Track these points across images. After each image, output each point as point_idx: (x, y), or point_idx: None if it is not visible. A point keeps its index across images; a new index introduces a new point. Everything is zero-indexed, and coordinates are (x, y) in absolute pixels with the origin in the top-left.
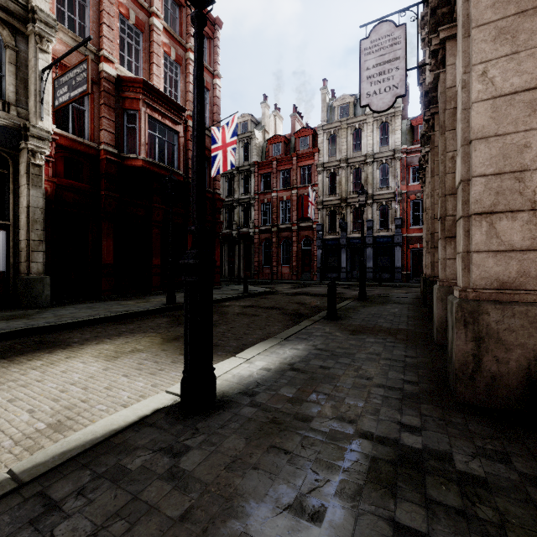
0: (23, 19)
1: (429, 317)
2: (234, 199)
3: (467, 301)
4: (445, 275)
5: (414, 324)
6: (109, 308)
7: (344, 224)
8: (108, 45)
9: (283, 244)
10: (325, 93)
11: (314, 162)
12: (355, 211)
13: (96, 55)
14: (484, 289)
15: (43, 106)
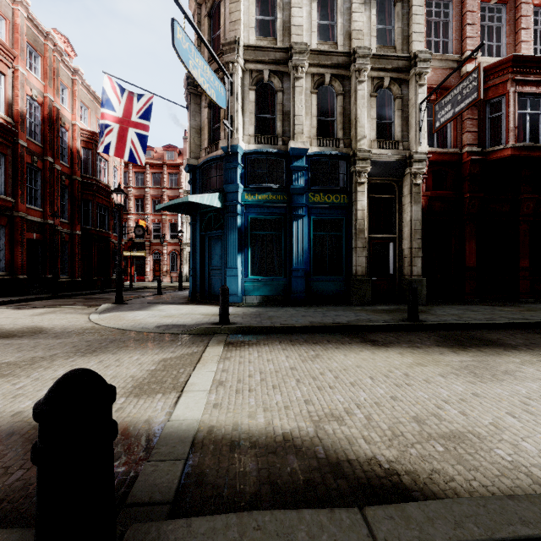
0: (406, 69)
1: None
2: None
3: None
4: None
5: None
6: (494, 313)
7: None
8: (470, 44)
9: None
10: None
11: None
12: None
13: (457, 62)
14: None
15: (421, 133)
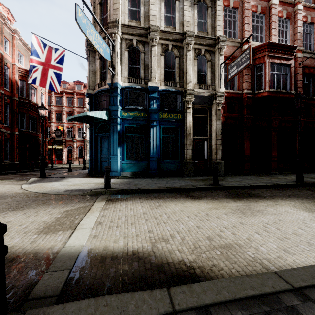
0: (213, 45)
1: None
2: None
3: None
4: None
5: None
6: (257, 180)
7: None
8: (247, 34)
9: None
10: None
11: None
12: None
13: (240, 44)
14: None
15: (221, 81)
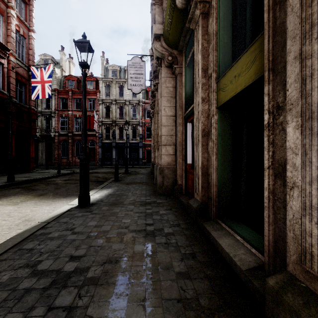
0: None
1: (153, 177)
2: (38, 111)
3: (161, 167)
4: (157, 161)
5: (148, 180)
6: None
7: (114, 135)
8: None
9: (76, 144)
10: (103, 60)
11: (97, 97)
12: (120, 128)
13: None
14: (164, 164)
15: None
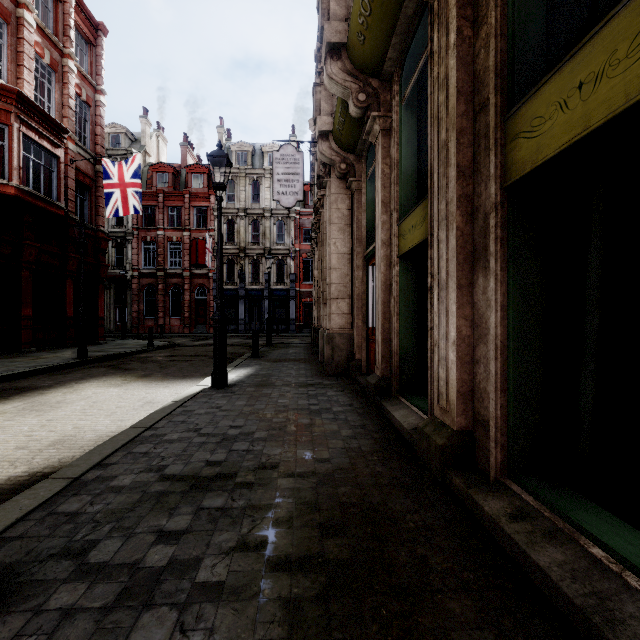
0: None
1: (317, 352)
2: None
3: (330, 334)
4: (324, 324)
5: (308, 356)
6: (8, 365)
7: (243, 275)
8: None
9: (172, 292)
10: (222, 133)
11: (210, 204)
12: (253, 262)
13: None
14: (335, 329)
15: None
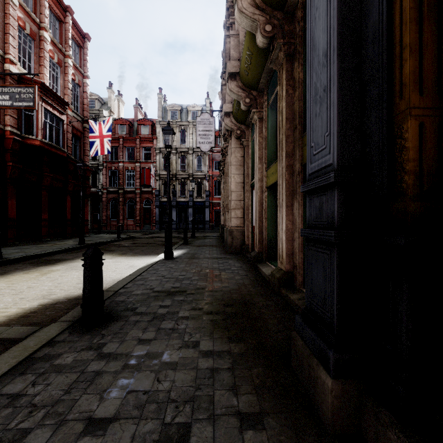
0: None
1: (223, 241)
2: None
3: (230, 229)
4: (228, 224)
5: (218, 243)
6: (41, 248)
7: (175, 192)
8: (13, 51)
9: (128, 203)
10: (160, 98)
11: (153, 145)
12: (181, 183)
13: (1, 57)
14: (234, 226)
15: None
